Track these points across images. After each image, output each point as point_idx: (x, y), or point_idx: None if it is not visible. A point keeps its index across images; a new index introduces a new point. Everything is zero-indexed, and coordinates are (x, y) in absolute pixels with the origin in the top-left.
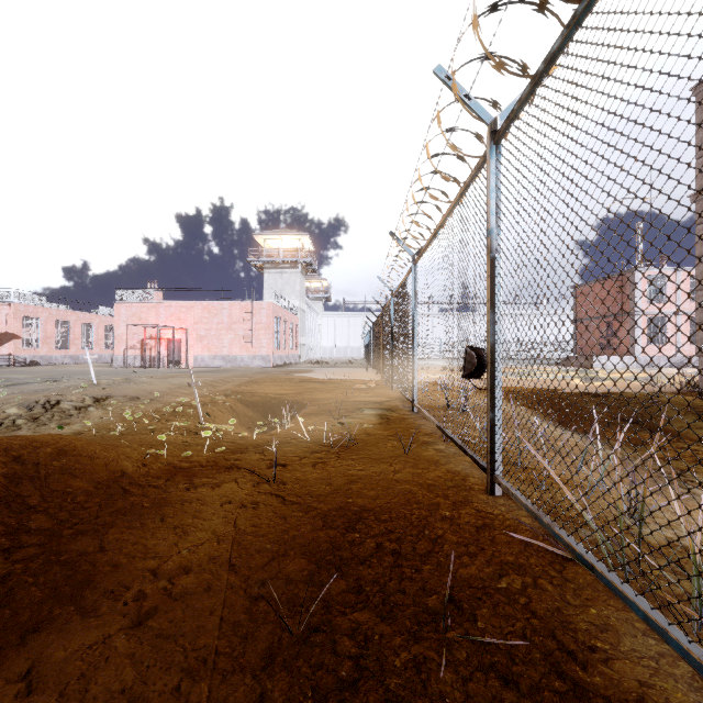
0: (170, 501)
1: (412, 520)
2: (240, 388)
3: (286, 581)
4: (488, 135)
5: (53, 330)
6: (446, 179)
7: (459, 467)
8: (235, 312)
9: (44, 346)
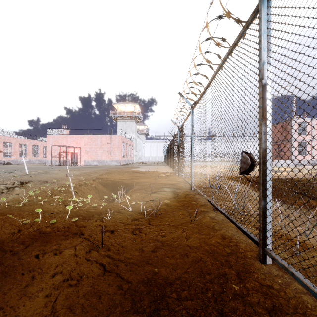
0: (16, 270)
1: (209, 298)
2: (102, 176)
3: None
4: None
5: (18, 148)
6: (218, 45)
7: (229, 233)
8: (103, 139)
9: (14, 155)
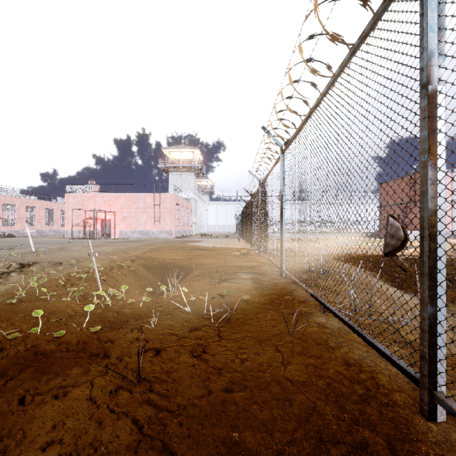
0: None
1: None
2: (145, 254)
3: None
4: None
5: (24, 213)
6: (334, 40)
7: (355, 353)
8: (148, 200)
9: (18, 224)
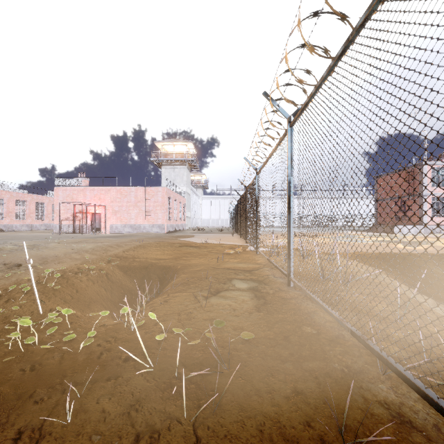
0: None
1: None
2: (127, 252)
3: None
4: None
5: (13, 206)
6: None
7: None
8: (139, 194)
9: (7, 218)
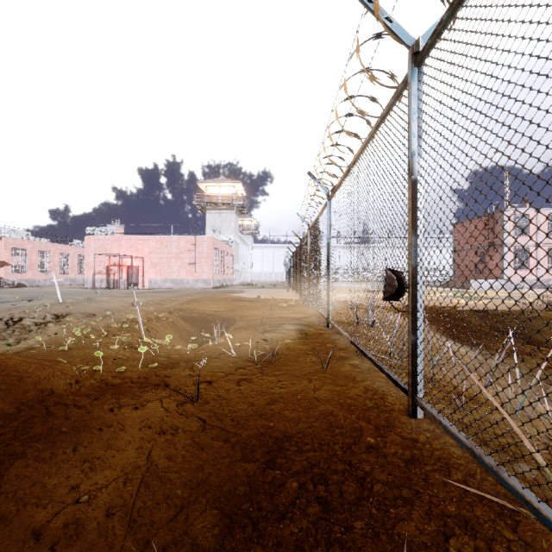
0: (90, 425)
1: (336, 450)
2: (182, 306)
3: (191, 548)
4: (409, 58)
5: (36, 258)
6: (362, 114)
7: (376, 384)
8: (182, 244)
9: (29, 271)
